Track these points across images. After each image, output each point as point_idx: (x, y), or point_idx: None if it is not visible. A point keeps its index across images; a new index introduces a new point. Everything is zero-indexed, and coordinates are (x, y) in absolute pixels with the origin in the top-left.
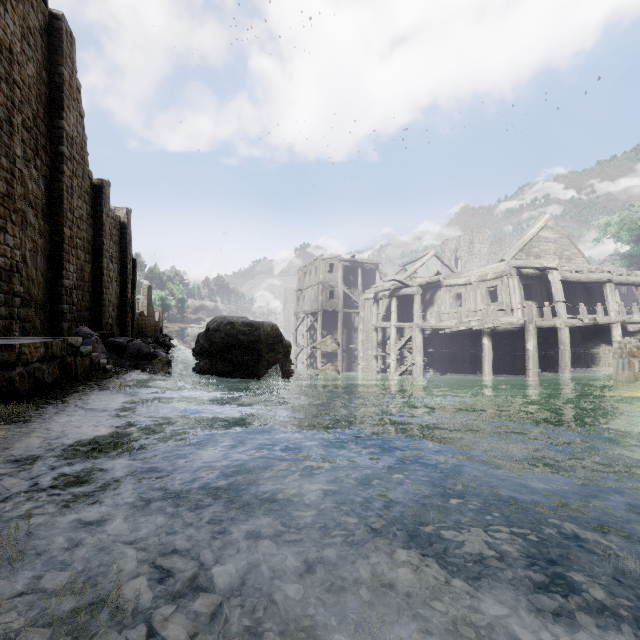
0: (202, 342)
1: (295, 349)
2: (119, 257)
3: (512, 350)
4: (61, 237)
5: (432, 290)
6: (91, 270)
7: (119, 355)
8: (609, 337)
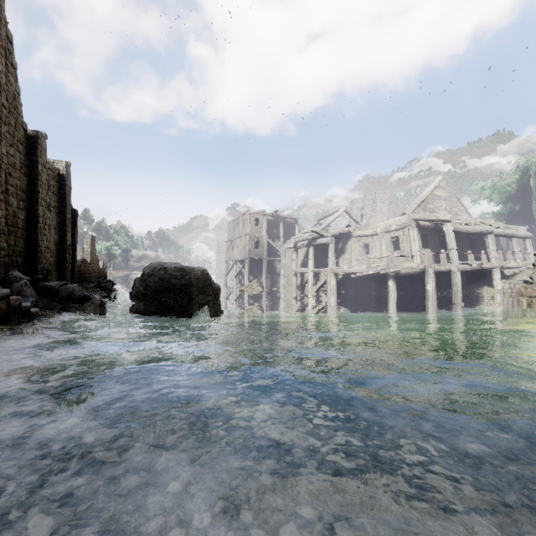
0: (138, 286)
1: (225, 292)
2: (58, 207)
3: (412, 291)
4: None
5: (344, 240)
6: (25, 217)
7: (51, 298)
8: (490, 280)
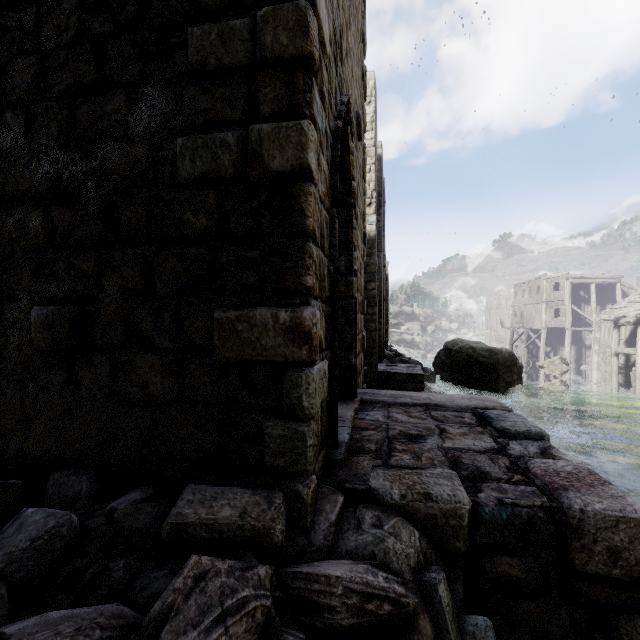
0: (443, 359)
1: None
2: None
3: None
4: (383, 302)
5: None
6: None
7: None
8: None
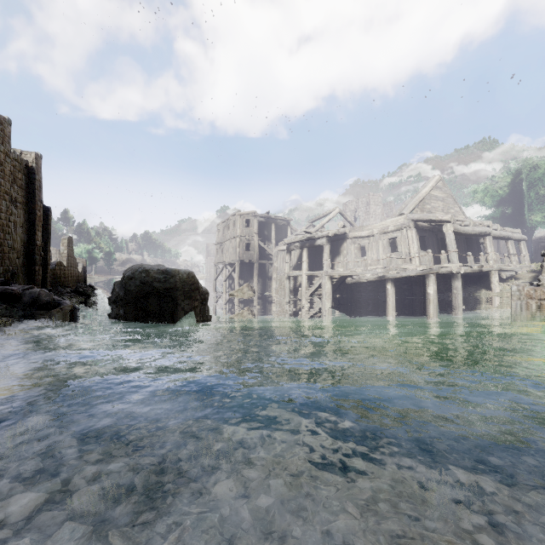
0: (117, 290)
1: (214, 297)
2: (26, 203)
3: (410, 295)
4: None
5: (339, 242)
6: None
7: (11, 304)
8: (487, 283)
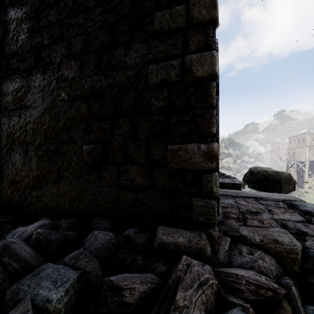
0: (249, 176)
1: None
2: None
3: None
4: None
5: None
6: None
7: None
8: None
